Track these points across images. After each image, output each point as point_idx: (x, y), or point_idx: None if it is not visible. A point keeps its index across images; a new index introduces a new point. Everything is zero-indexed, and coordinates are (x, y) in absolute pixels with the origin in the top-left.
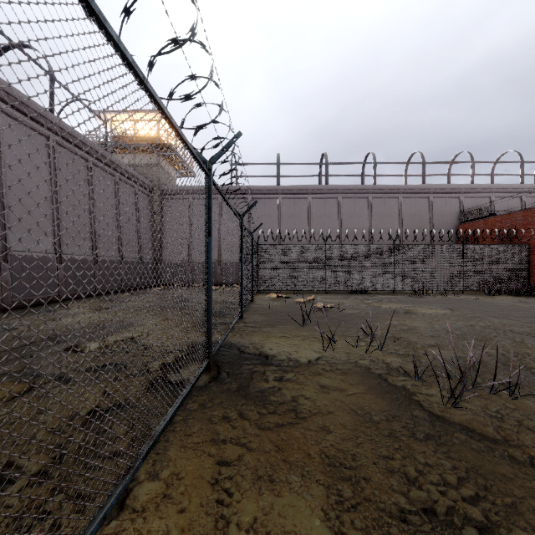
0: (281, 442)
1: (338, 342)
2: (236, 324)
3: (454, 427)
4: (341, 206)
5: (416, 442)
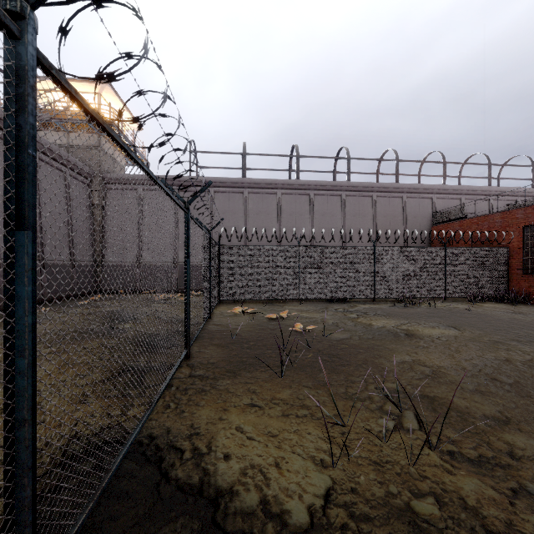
0: None
1: (347, 421)
2: (177, 373)
3: None
4: (313, 203)
5: None
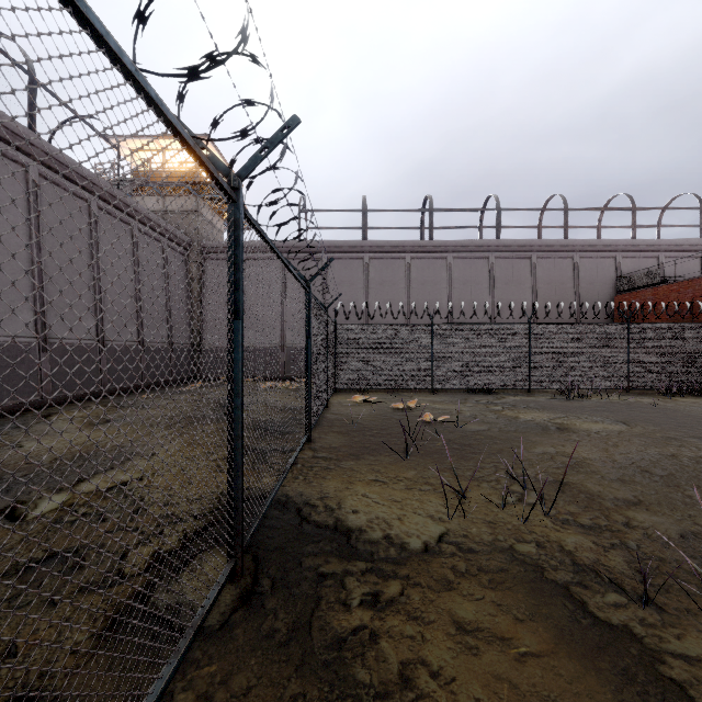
0: None
1: (468, 495)
2: (300, 454)
3: None
4: (452, 269)
5: None
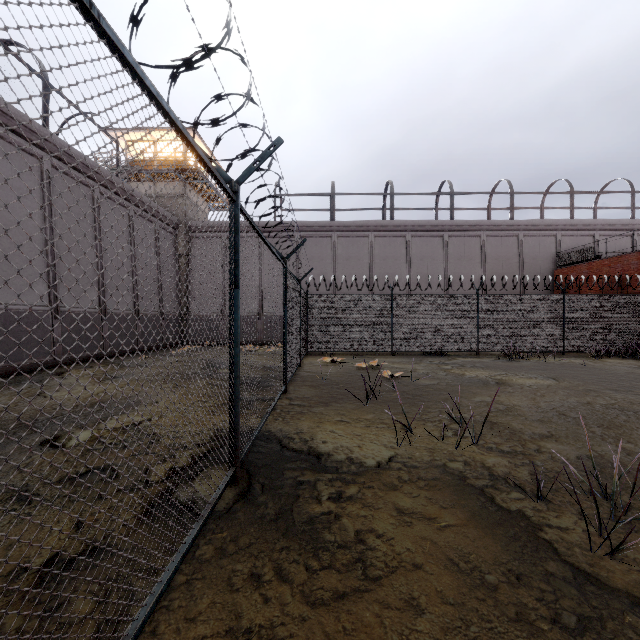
0: (342, 638)
1: (415, 430)
2: (279, 402)
3: (620, 600)
4: (410, 246)
5: (568, 637)
